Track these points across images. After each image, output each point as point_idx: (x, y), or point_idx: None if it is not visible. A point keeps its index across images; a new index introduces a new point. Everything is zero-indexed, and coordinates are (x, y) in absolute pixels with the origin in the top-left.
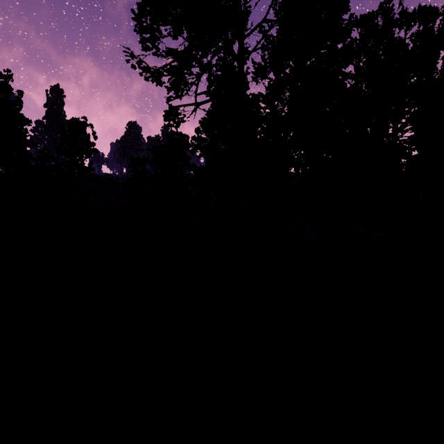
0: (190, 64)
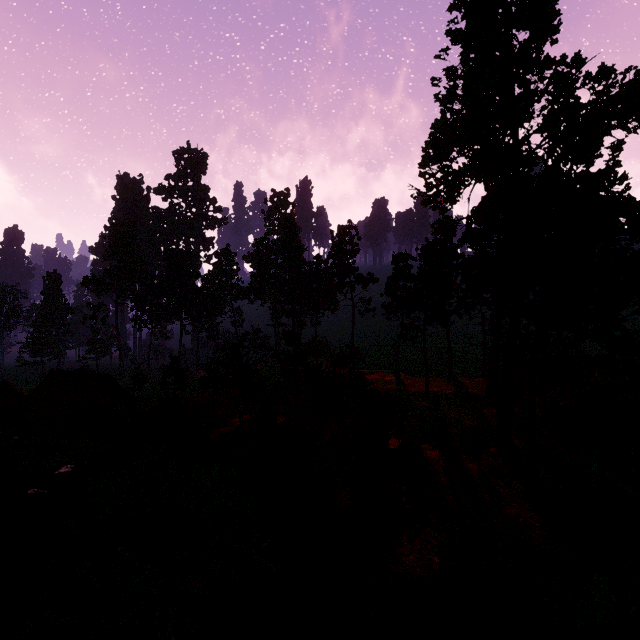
0: (463, 181)
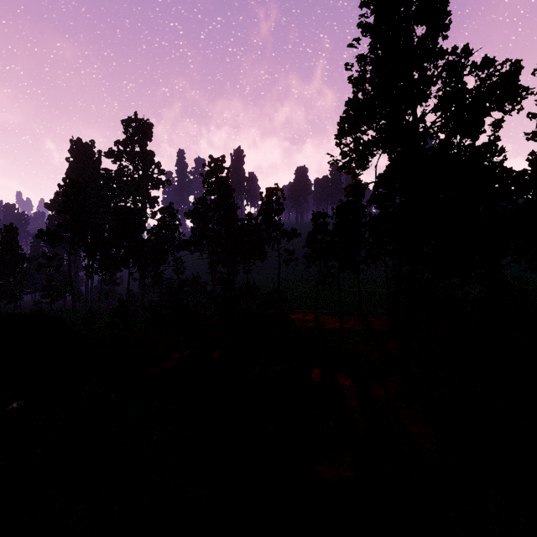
0: (372, 151)
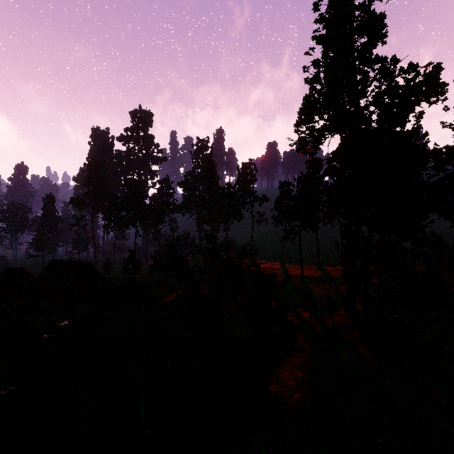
0: (324, 135)
